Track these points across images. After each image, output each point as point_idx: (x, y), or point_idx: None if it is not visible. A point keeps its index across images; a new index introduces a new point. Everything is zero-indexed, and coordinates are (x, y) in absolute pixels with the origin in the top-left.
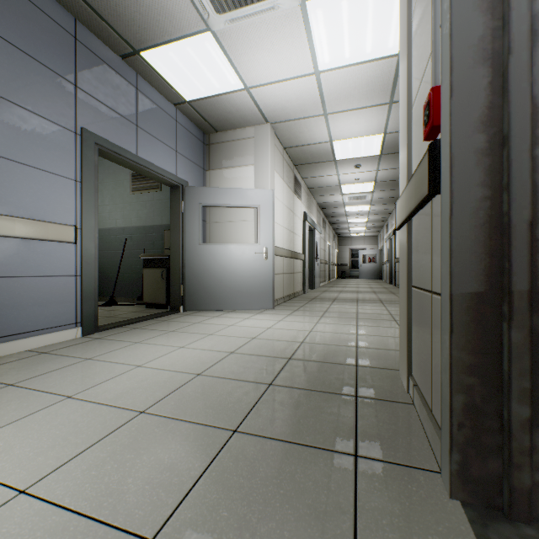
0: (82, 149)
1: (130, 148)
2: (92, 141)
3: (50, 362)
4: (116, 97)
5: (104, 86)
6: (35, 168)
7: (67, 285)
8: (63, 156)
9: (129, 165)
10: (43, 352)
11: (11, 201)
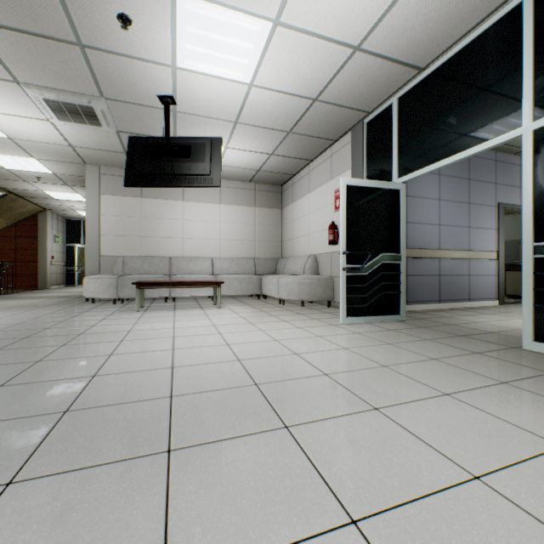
0: (498, 213)
1: (516, 202)
2: (501, 207)
3: (506, 310)
4: (510, 177)
5: (505, 176)
6: (483, 228)
7: (492, 279)
8: (491, 219)
9: (514, 212)
10: (493, 307)
11: (477, 245)
